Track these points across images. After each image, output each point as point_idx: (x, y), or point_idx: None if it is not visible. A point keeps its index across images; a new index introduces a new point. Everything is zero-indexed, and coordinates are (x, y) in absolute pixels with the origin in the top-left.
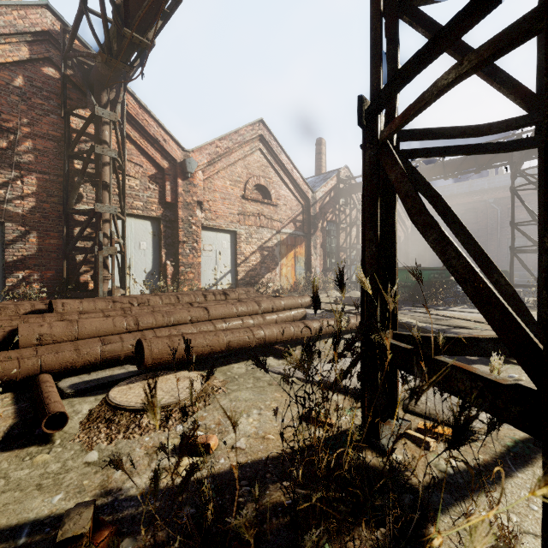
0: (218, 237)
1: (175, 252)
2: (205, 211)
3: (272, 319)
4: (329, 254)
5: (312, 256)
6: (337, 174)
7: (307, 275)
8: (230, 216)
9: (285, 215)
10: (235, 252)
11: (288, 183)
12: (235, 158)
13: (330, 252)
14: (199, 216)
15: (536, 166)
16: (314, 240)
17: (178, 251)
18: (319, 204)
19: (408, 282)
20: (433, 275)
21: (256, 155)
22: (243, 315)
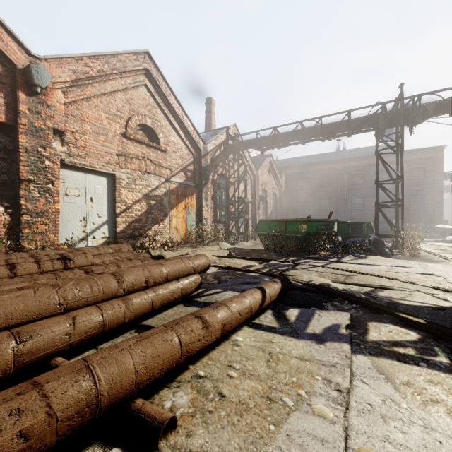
0: (89, 180)
1: (14, 194)
2: (69, 144)
3: (145, 303)
4: (219, 207)
5: (203, 207)
6: (227, 130)
7: (199, 226)
8: (106, 155)
9: (175, 163)
10: (114, 199)
11: (179, 130)
12: (112, 87)
13: (220, 204)
14: (57, 149)
15: (398, 132)
16: (205, 191)
17: (18, 193)
18: (210, 156)
19: (297, 234)
20: (320, 226)
21: (141, 91)
22: (81, 306)
